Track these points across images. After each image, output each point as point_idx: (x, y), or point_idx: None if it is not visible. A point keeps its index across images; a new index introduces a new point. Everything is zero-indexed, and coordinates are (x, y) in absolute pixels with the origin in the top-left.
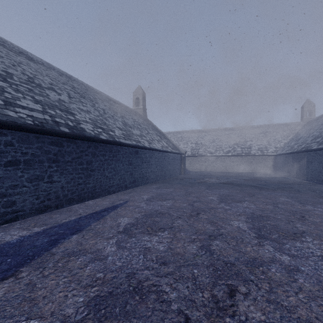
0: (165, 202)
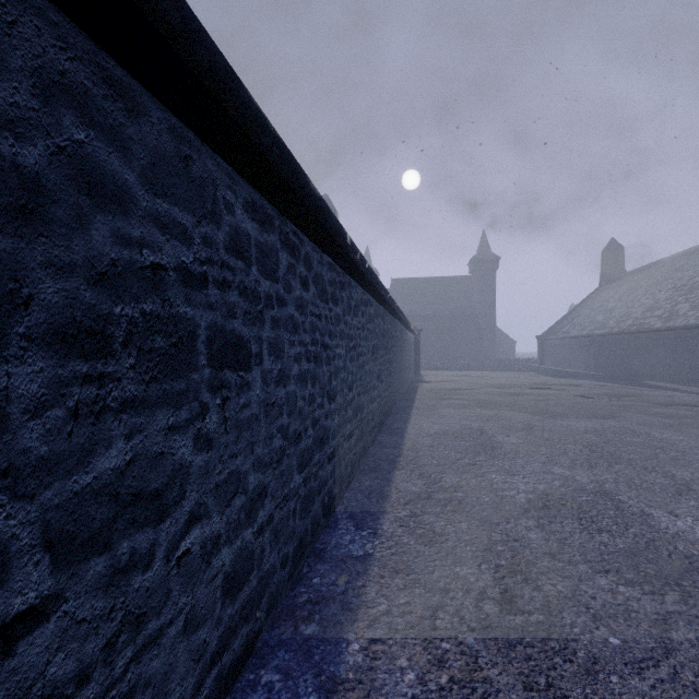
0: (695, 401)
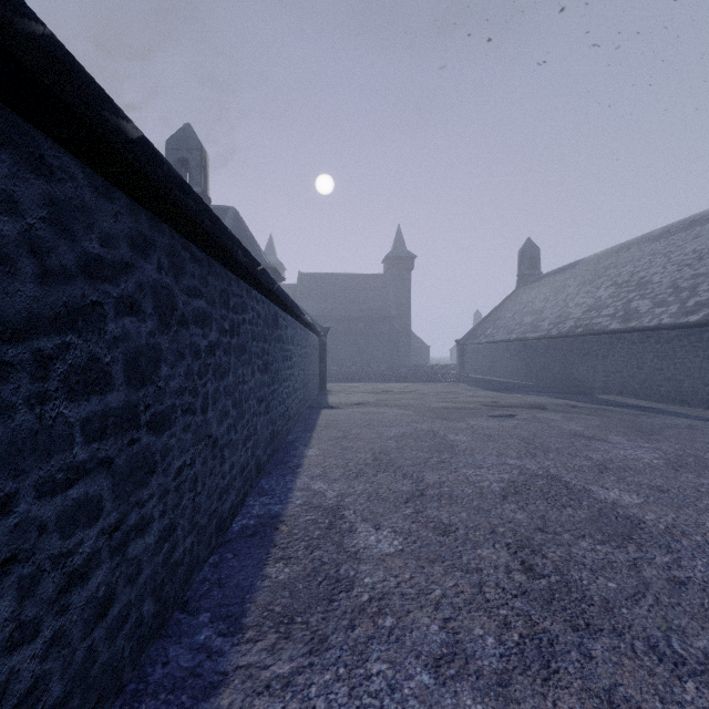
0: None
